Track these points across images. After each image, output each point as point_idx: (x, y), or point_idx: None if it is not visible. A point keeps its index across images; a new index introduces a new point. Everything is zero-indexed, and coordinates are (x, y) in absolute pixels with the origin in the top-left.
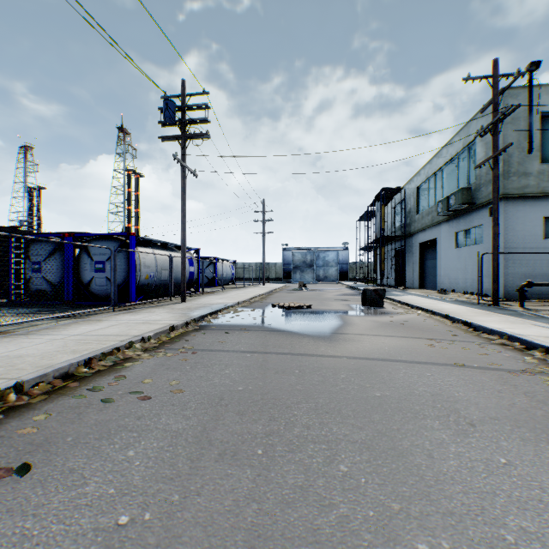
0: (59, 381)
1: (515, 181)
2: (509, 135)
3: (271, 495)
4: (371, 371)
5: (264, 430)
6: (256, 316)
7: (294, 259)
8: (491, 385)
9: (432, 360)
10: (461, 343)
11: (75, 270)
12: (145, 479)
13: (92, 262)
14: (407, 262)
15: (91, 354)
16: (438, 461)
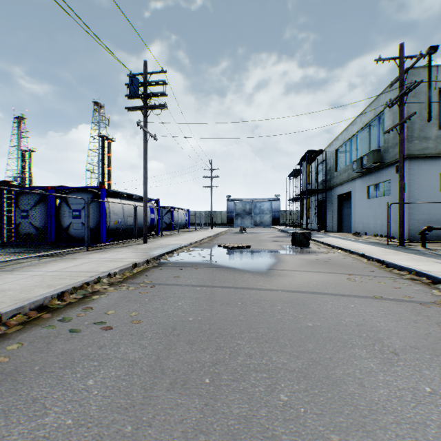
0: (34, 312)
1: (417, 144)
2: (412, 106)
3: (217, 426)
4: (302, 303)
5: (211, 358)
6: (205, 254)
7: (236, 208)
8: (407, 316)
9: (354, 293)
10: (377, 278)
11: (56, 217)
12: (101, 409)
13: (70, 210)
14: (328, 211)
15: (63, 288)
16: (369, 389)
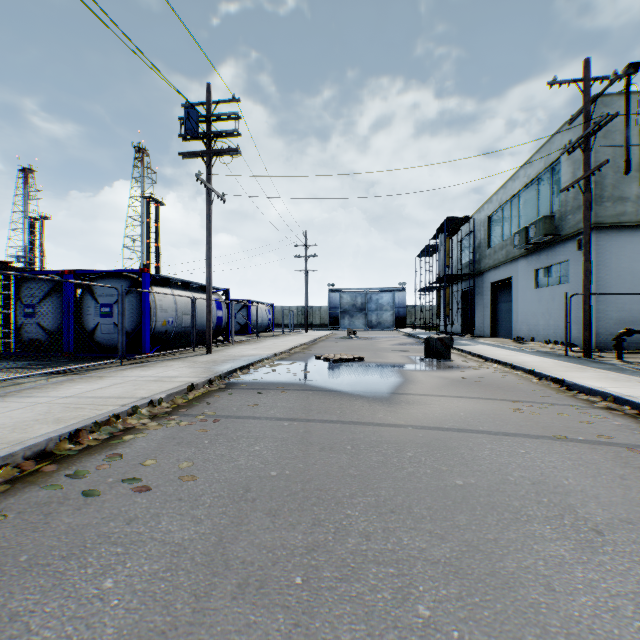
0: (31, 463)
1: (609, 207)
2: (601, 151)
3: None
4: (445, 447)
5: (305, 541)
6: (297, 370)
7: (342, 302)
8: (608, 468)
9: (523, 431)
10: (556, 407)
11: (76, 315)
12: (122, 633)
13: (97, 304)
14: (476, 306)
15: (79, 425)
16: (563, 596)
